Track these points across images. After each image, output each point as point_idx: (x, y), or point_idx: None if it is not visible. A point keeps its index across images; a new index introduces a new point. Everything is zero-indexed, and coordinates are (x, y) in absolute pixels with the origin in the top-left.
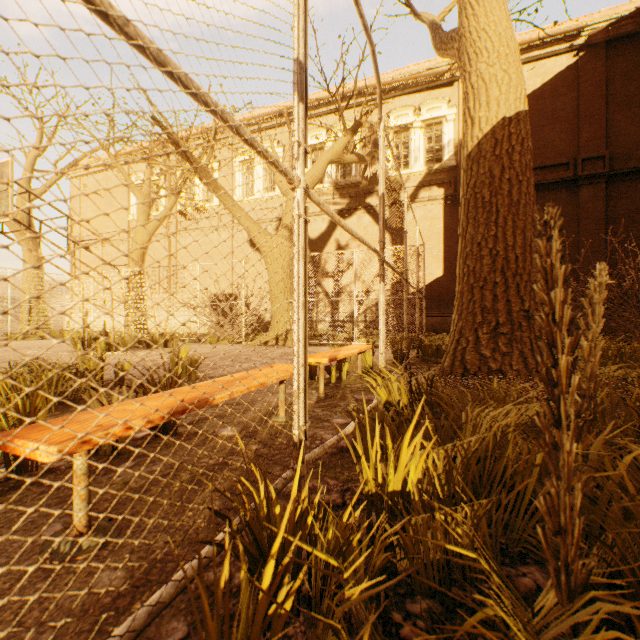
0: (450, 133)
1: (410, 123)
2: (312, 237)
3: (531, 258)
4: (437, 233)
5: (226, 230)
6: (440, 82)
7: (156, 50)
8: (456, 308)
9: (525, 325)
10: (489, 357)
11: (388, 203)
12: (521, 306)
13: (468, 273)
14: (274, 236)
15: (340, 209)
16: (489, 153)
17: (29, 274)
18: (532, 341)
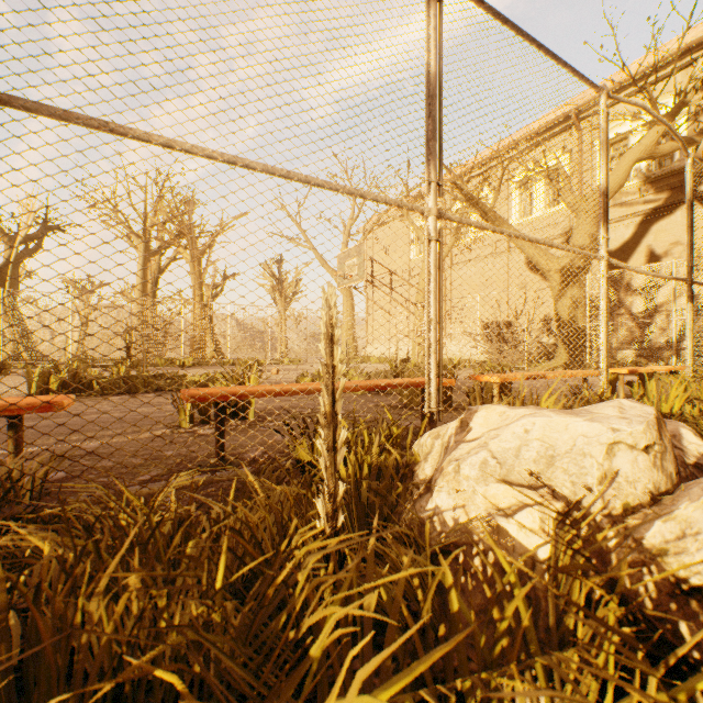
0: None
1: None
2: (609, 249)
3: None
4: None
5: (500, 256)
6: None
7: (550, 243)
8: None
9: None
10: None
11: None
12: None
13: None
14: (561, 259)
15: (653, 208)
16: None
17: (346, 314)
18: None
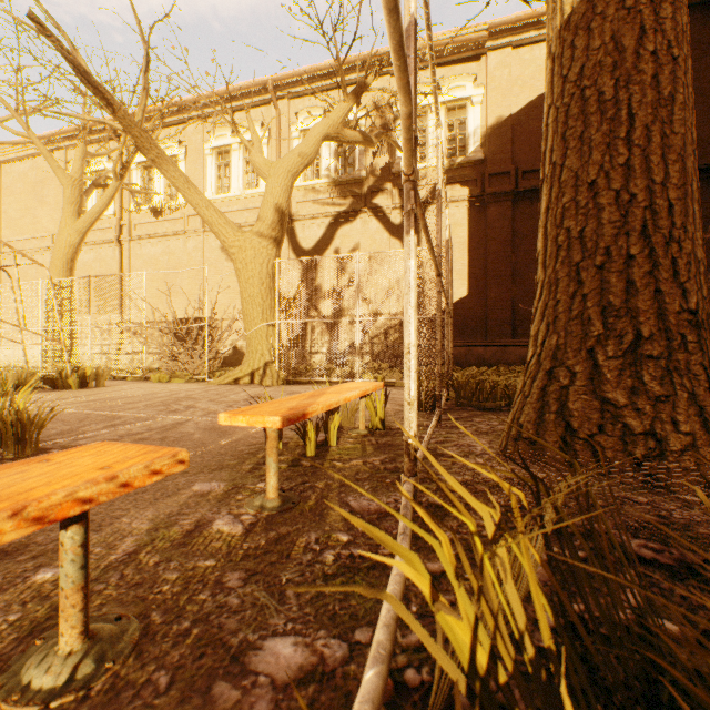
0: (476, 119)
1: (428, 105)
2: (305, 246)
3: (693, 211)
4: (460, 243)
5: (195, 236)
6: (464, 55)
7: None
8: (540, 312)
9: (693, 340)
10: (625, 405)
11: (400, 204)
12: (683, 302)
13: (568, 243)
14: (247, 233)
15: (340, 211)
16: (612, 5)
17: None
18: (708, 372)
